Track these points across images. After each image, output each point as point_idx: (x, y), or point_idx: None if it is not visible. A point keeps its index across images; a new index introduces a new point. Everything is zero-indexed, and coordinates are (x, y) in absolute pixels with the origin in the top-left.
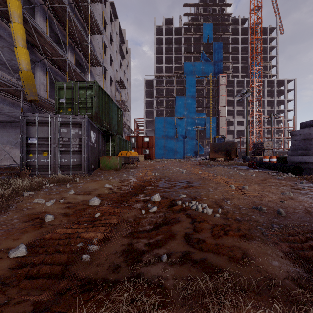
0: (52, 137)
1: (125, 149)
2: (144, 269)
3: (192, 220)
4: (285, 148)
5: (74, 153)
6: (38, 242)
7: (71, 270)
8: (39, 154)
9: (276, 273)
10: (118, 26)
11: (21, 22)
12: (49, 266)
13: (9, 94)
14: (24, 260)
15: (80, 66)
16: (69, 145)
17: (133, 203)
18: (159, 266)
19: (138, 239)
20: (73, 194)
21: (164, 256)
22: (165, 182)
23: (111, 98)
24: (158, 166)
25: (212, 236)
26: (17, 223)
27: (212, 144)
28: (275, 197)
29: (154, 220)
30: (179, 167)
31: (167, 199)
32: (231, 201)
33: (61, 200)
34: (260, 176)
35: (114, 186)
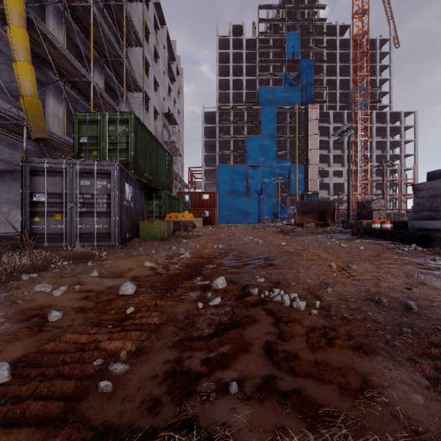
0: (68, 193)
1: (175, 210)
2: (200, 408)
3: (276, 320)
4: (402, 209)
5: (100, 216)
6: (32, 357)
7: (78, 409)
8: (49, 218)
9: (424, 420)
10: (166, 36)
11: (23, 25)
12: (43, 402)
13: (7, 131)
14: (4, 391)
15: (111, 91)
16: (93, 203)
17: (185, 290)
18: (225, 403)
19: (191, 353)
20: (95, 277)
21: (233, 385)
22: (232, 258)
23: (155, 137)
24: (223, 234)
25: (309, 348)
26: (3, 324)
27: (300, 203)
28: (398, 281)
29: (217, 319)
30: (252, 235)
31: (237, 285)
32: (333, 288)
33: (77, 286)
34: (371, 249)
35: (158, 264)
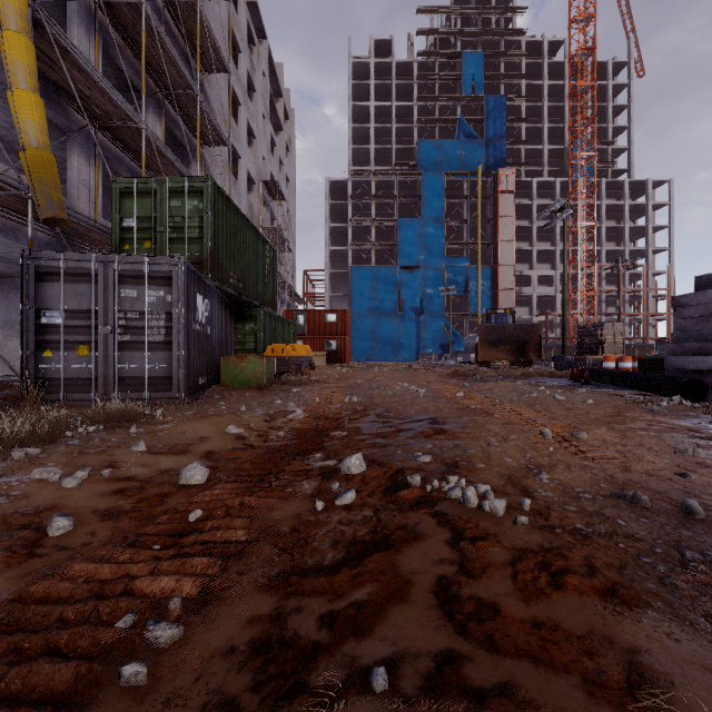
0: (100, 310)
1: (281, 339)
2: None
3: (455, 535)
4: (650, 338)
5: (153, 349)
6: (4, 612)
7: None
8: (69, 352)
9: None
10: (267, 56)
11: (25, 30)
12: None
13: (1, 208)
14: None
15: (177, 145)
16: (143, 328)
17: (295, 478)
18: None
19: (301, 600)
20: (141, 453)
21: (379, 674)
22: (375, 420)
23: (247, 219)
24: (359, 379)
25: (518, 594)
26: None
27: (485, 328)
28: (661, 461)
29: (349, 532)
30: (407, 380)
31: (384, 468)
32: (550, 473)
33: (106, 471)
34: (606, 404)
35: (249, 429)
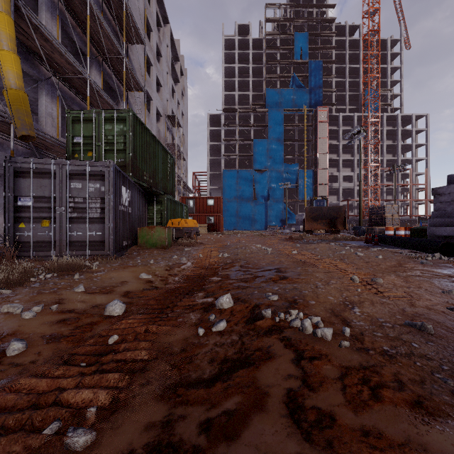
0: (57, 196)
1: (178, 216)
2: None
3: (297, 355)
4: (414, 215)
5: (92, 222)
6: None
7: None
8: (36, 224)
9: None
10: (169, 35)
11: (8, 11)
12: None
13: None
14: None
15: (111, 91)
16: (85, 208)
17: (184, 311)
18: None
19: (186, 409)
20: (80, 293)
21: None
22: (239, 269)
23: (156, 137)
24: (228, 242)
25: (348, 405)
26: None
27: (309, 209)
28: (435, 299)
29: (221, 352)
30: (260, 243)
31: (246, 304)
32: (360, 308)
33: (54, 306)
34: (391, 258)
35: (155, 275)
